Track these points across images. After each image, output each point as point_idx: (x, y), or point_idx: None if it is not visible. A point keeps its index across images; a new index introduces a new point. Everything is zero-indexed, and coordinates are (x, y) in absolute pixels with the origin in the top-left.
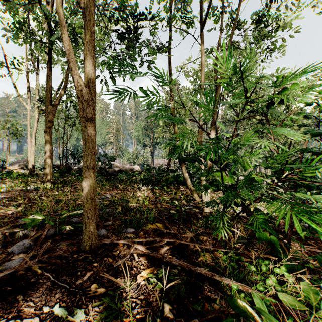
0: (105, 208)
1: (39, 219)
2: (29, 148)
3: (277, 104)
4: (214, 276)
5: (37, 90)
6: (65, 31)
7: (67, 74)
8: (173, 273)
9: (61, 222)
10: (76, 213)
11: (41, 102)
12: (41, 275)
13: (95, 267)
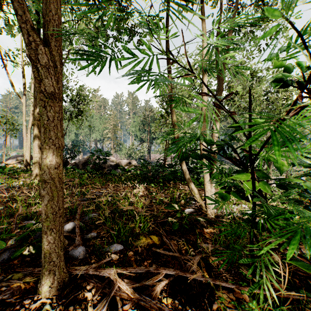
0: (91, 212)
1: None
2: (25, 142)
3: None
4: None
5: (33, 84)
6: None
7: None
8: None
9: (23, 238)
10: None
11: None
12: None
13: None
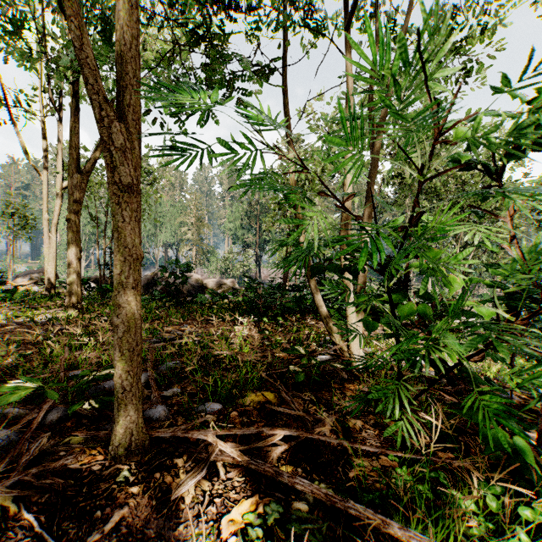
0: (170, 360)
1: (30, 389)
2: (47, 249)
3: (514, 155)
4: (389, 526)
5: (61, 150)
6: (69, 0)
7: None
8: (298, 514)
9: (77, 391)
10: (107, 375)
11: (66, 171)
12: (14, 518)
13: (135, 498)
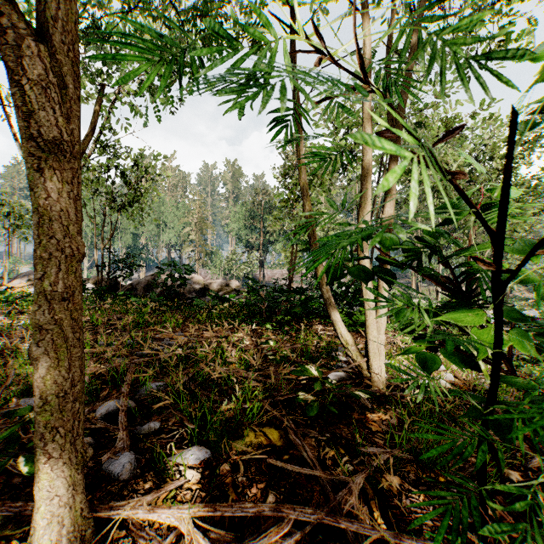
0: (152, 380)
1: None
2: None
3: None
4: None
5: None
6: None
7: (97, 106)
8: None
9: (10, 438)
10: None
11: None
12: None
13: None
